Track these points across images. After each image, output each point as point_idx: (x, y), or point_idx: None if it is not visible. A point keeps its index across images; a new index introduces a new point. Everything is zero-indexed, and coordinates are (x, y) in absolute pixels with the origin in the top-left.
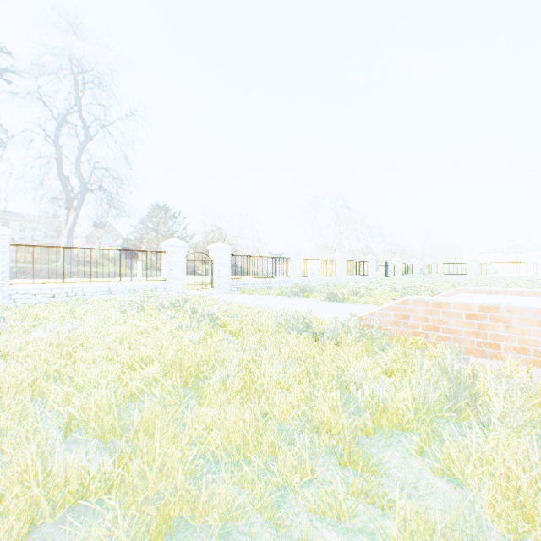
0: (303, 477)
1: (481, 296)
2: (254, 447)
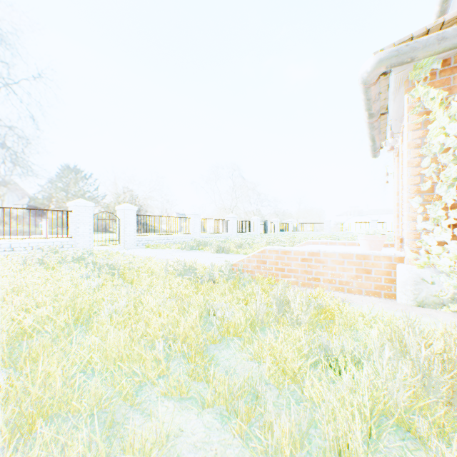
0: (160, 373)
1: (320, 246)
2: (127, 360)
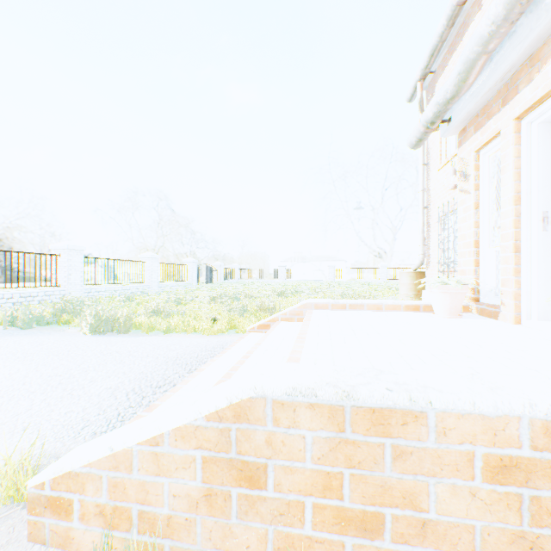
0: None
1: (342, 315)
2: None
